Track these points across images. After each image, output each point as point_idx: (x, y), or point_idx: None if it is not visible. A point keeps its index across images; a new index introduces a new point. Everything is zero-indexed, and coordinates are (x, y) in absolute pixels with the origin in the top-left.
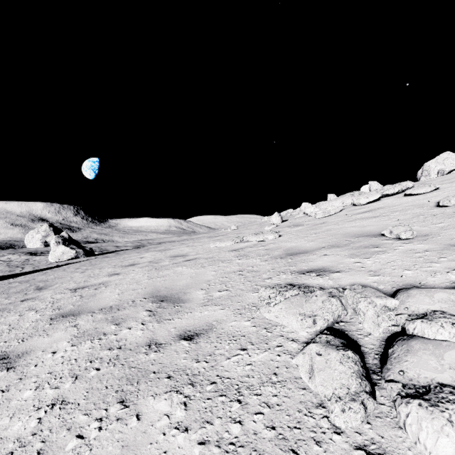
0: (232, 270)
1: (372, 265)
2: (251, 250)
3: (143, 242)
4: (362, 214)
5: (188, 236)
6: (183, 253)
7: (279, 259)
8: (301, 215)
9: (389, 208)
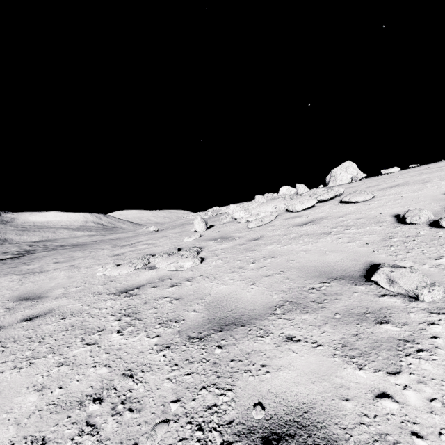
0: (80, 390)
1: (438, 424)
2: (151, 296)
3: (36, 245)
4: (306, 226)
5: (102, 236)
6: (45, 289)
7: (195, 342)
8: (229, 220)
9: (335, 220)
